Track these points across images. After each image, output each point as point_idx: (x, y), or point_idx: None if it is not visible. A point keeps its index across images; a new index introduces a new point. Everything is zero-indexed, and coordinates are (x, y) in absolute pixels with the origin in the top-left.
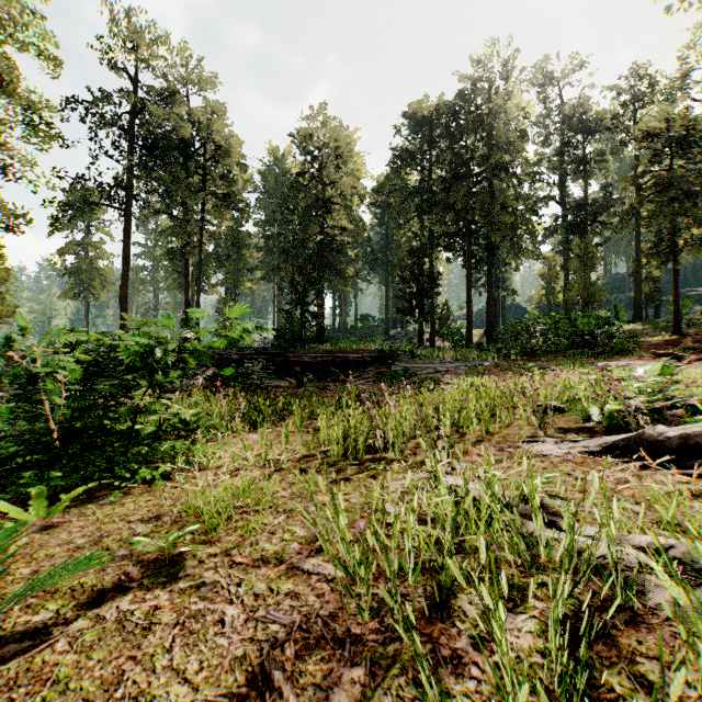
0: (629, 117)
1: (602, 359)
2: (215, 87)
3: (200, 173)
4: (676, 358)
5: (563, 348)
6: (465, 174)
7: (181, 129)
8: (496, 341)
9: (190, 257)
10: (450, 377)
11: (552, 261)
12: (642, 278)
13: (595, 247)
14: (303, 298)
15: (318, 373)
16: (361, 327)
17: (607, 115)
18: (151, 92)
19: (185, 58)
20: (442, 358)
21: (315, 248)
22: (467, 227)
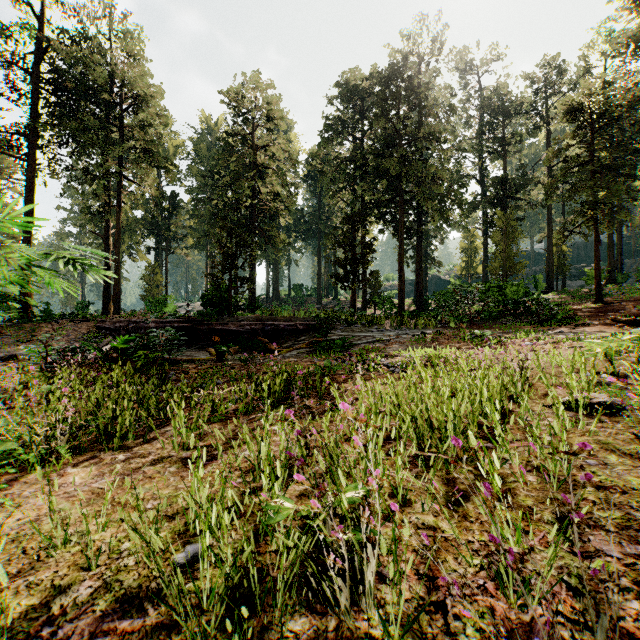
0: (542, 103)
1: (549, 326)
2: (139, 39)
3: (120, 128)
4: (639, 325)
5: (496, 315)
6: (397, 145)
7: (95, 74)
8: (425, 310)
9: (110, 218)
10: (394, 348)
11: (472, 236)
12: (553, 251)
13: (515, 220)
14: (231, 262)
15: (241, 344)
16: (294, 296)
17: (524, 99)
18: (62, 33)
19: (104, 4)
20: (379, 325)
21: (246, 212)
22: (400, 196)
